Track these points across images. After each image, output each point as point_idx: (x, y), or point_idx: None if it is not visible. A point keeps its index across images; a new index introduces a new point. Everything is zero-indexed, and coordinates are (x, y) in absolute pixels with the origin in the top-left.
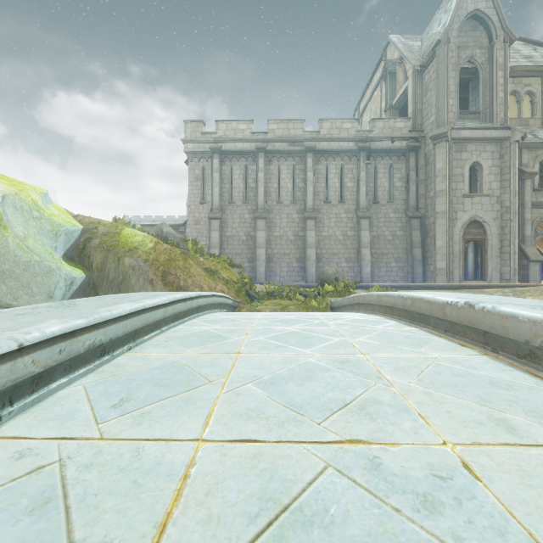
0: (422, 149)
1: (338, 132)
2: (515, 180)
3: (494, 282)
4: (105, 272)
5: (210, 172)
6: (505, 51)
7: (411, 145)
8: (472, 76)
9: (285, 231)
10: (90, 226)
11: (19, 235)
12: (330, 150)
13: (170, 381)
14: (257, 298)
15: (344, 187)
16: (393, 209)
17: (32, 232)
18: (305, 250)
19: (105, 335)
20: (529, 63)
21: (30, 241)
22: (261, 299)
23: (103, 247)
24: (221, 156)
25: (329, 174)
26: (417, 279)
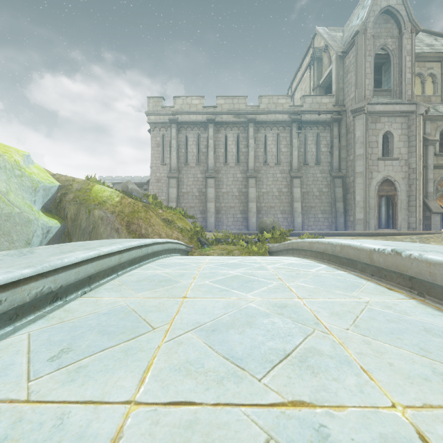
0: (343, 121)
1: (274, 107)
2: (420, 146)
3: (403, 230)
4: (78, 222)
5: (169, 139)
6: (412, 40)
7: (334, 117)
8: (384, 61)
9: (231, 188)
10: (66, 183)
11: (2, 190)
12: (268, 121)
13: (115, 328)
14: (207, 244)
15: (279, 152)
16: (319, 170)
17: (14, 187)
18: (247, 204)
19: (55, 283)
20: (431, 50)
21: (12, 195)
22: (210, 244)
23: (77, 201)
24: (177, 126)
25: (267, 141)
26: (340, 228)
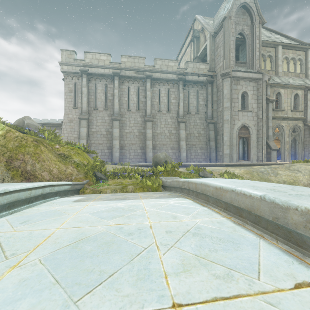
0: (215, 82)
1: (166, 68)
2: (265, 103)
3: (254, 161)
4: None
5: (80, 87)
6: (259, 29)
7: (209, 79)
8: (241, 43)
9: (132, 129)
10: None
11: None
12: (161, 78)
13: None
14: (103, 178)
15: (169, 103)
16: (198, 117)
17: None
18: (145, 142)
19: None
20: (269, 40)
21: None
22: (107, 178)
23: None
24: (88, 76)
25: (161, 94)
26: (213, 160)
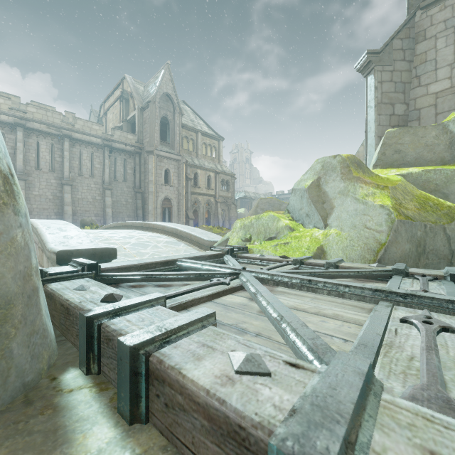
0: (143, 154)
1: (89, 130)
2: (183, 181)
3: None
4: None
5: None
6: (180, 118)
7: (136, 151)
8: (168, 122)
9: (44, 191)
10: None
11: None
12: (83, 140)
13: None
14: None
15: (93, 167)
16: (126, 185)
17: None
18: (63, 207)
19: None
20: (192, 124)
21: None
22: None
23: None
24: None
25: (82, 156)
26: None
